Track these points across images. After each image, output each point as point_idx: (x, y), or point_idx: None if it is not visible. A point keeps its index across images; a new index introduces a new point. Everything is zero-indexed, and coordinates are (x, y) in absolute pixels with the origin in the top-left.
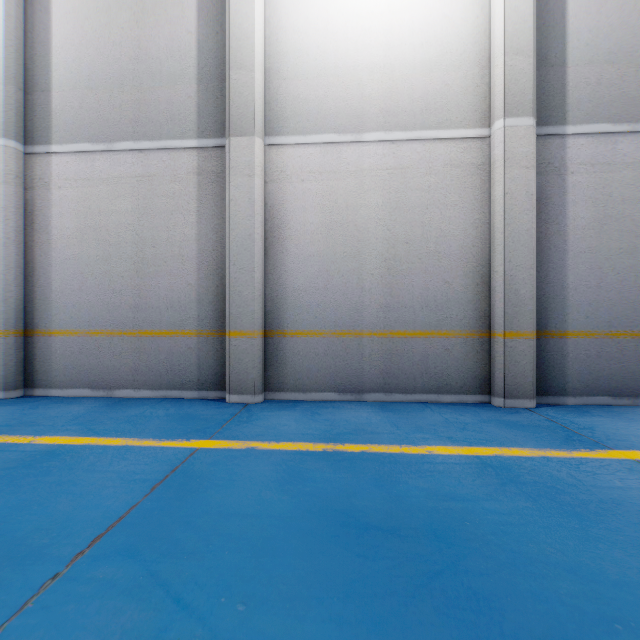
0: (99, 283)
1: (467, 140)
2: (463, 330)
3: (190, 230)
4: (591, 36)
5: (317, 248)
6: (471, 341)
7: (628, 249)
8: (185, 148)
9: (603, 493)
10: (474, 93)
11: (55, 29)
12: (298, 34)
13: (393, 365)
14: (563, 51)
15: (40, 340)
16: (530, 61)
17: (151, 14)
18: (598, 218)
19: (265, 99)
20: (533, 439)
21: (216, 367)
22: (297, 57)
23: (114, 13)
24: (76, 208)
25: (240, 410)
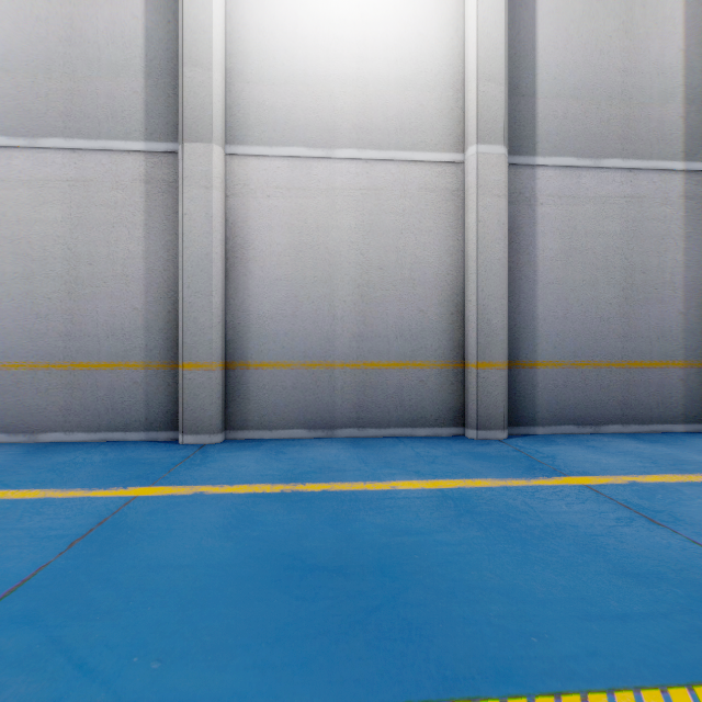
0: (19, 306)
1: (442, 164)
2: (438, 361)
3: (136, 246)
4: (559, 70)
5: (285, 271)
6: (446, 372)
7: (591, 281)
8: (130, 151)
9: (550, 518)
10: (449, 116)
11: None
12: (263, 34)
13: (367, 398)
14: (533, 82)
15: None
16: (502, 89)
17: None
18: (565, 250)
19: (226, 103)
20: (498, 469)
21: (168, 404)
22: (262, 59)
23: None
24: None
25: (194, 452)
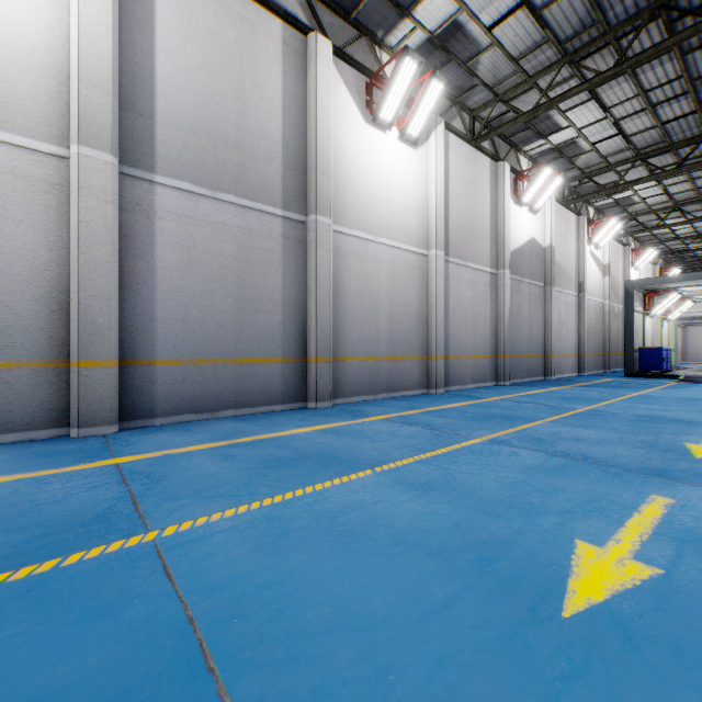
0: None
1: (39, 153)
2: (34, 360)
3: None
4: (178, 104)
5: None
6: (45, 372)
7: (209, 292)
8: None
9: (21, 499)
10: (49, 106)
11: None
12: None
13: None
14: (152, 106)
15: None
16: (109, 100)
17: None
18: (185, 262)
19: None
20: (46, 464)
21: None
22: None
23: None
24: None
25: None
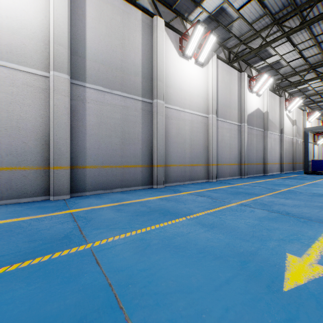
0: None
1: (37, 75)
2: (35, 166)
3: None
4: (96, 51)
5: None
6: (39, 171)
7: (109, 135)
8: None
9: (32, 227)
10: (41, 54)
11: None
12: None
13: None
14: (85, 52)
15: None
16: (66, 51)
17: None
18: (98, 122)
19: None
20: (41, 212)
21: None
22: None
23: None
24: None
25: None
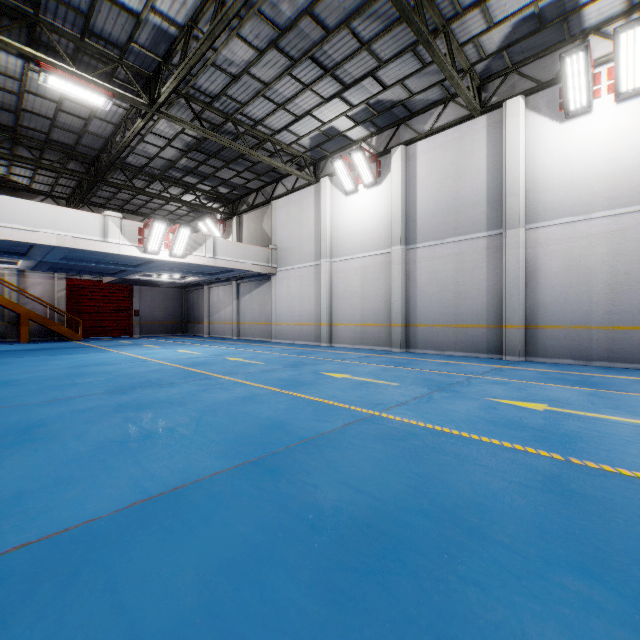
0: (437, 303)
1: None
2: None
3: (483, 276)
4: None
5: (559, 281)
6: None
7: None
8: (480, 237)
9: None
10: None
11: (418, 194)
12: (546, 167)
13: (614, 346)
14: None
15: (412, 328)
16: None
17: (462, 177)
18: None
19: (525, 206)
20: None
21: (497, 343)
22: (545, 180)
23: (444, 181)
24: (427, 271)
25: (513, 362)
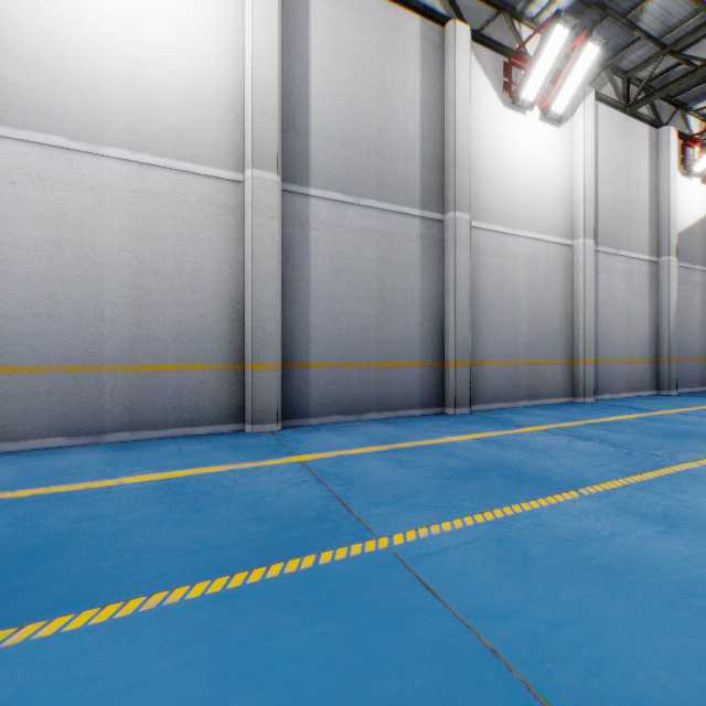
0: None
1: (222, 180)
2: (218, 363)
3: None
4: (328, 118)
5: (38, 267)
6: (226, 373)
7: (355, 297)
8: None
9: (243, 489)
10: (229, 137)
11: None
12: (8, 2)
13: (141, 401)
14: (307, 124)
15: None
16: (275, 124)
17: None
18: (334, 269)
19: None
20: (242, 457)
21: None
22: (6, 30)
23: None
24: None
25: None
